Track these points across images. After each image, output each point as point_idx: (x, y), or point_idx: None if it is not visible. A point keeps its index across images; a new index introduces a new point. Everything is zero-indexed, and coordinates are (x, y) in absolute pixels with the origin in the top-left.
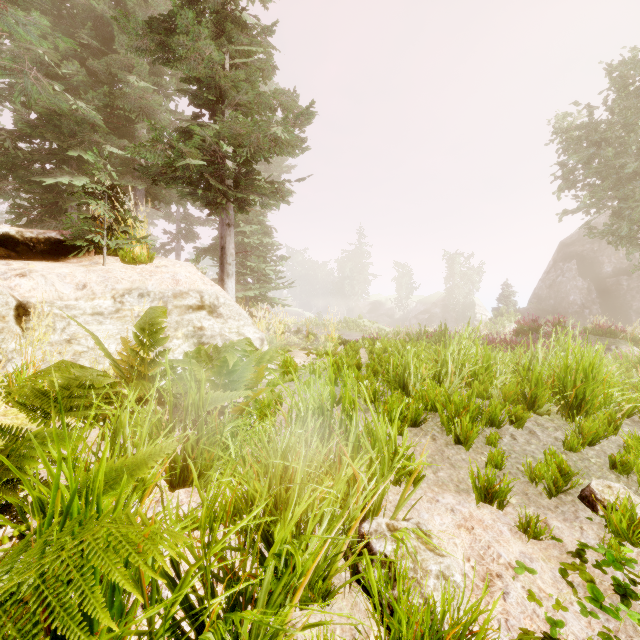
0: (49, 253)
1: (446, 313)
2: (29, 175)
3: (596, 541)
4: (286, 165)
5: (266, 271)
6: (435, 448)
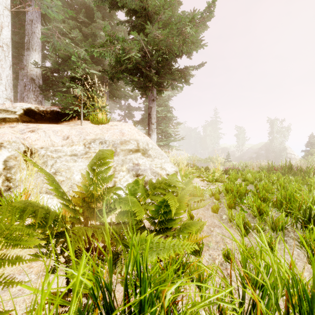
0: (52, 119)
1: (268, 153)
2: (57, 88)
3: None
4: None
5: (169, 131)
6: None
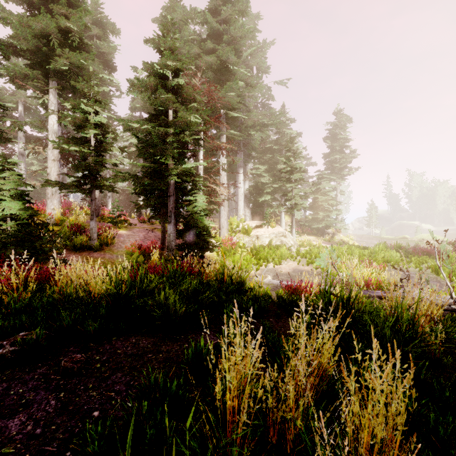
0: (260, 227)
1: None
2: (256, 197)
3: (304, 266)
4: (354, 155)
5: (331, 215)
6: (304, 260)
